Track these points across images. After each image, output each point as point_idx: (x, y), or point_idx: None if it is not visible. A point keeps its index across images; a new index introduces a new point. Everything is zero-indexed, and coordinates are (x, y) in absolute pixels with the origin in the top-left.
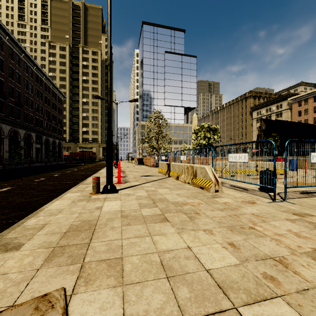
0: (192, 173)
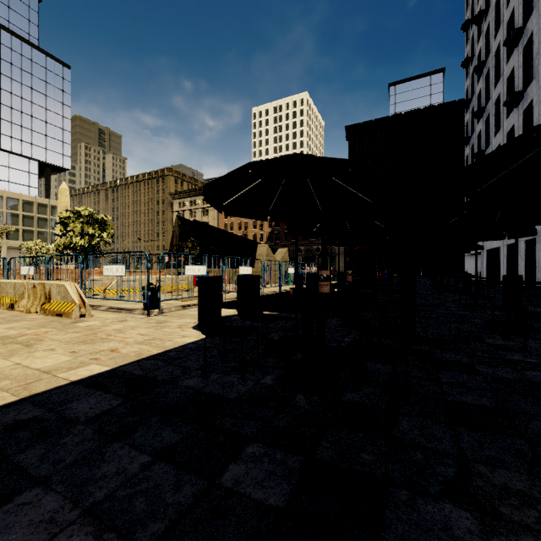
0: (44, 294)
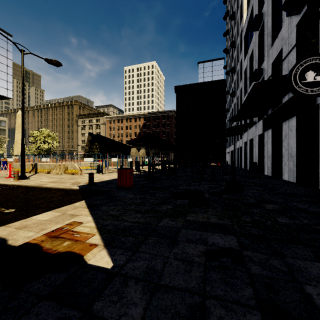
0: (64, 167)
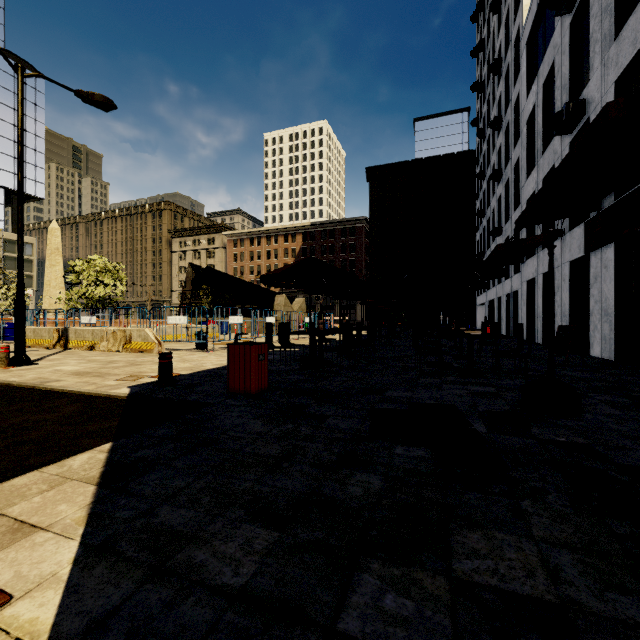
0: (124, 337)
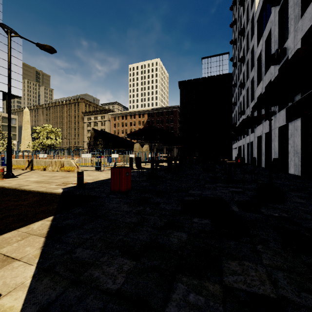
0: (60, 164)
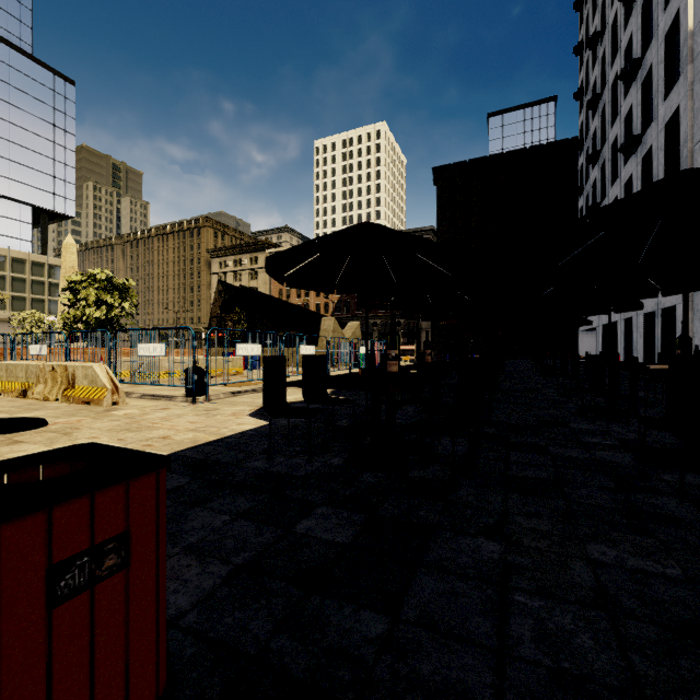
0: (66, 378)
